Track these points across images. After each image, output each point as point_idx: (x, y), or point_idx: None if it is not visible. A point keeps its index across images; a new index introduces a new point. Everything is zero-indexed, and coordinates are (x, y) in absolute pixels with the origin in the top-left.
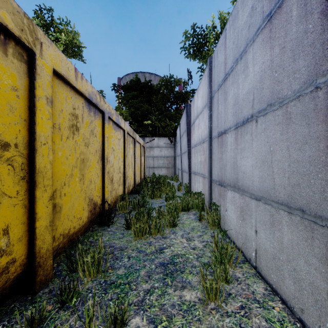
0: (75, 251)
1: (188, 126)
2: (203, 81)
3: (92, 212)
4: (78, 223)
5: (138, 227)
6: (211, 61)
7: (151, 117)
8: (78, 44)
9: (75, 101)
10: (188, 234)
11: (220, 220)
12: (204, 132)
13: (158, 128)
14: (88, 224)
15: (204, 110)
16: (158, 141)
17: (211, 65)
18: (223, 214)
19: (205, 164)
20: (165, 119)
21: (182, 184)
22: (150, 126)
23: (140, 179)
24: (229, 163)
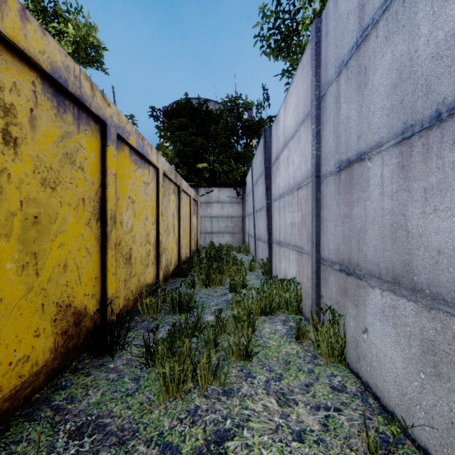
0: (2, 448)
1: (267, 165)
2: (298, 77)
3: (69, 333)
4: (15, 374)
5: (167, 373)
6: (320, 28)
7: (209, 158)
8: (96, 45)
9: (1, 68)
10: (280, 382)
11: (344, 345)
12: (301, 170)
13: (219, 174)
14: (59, 360)
15: (300, 130)
16: (219, 193)
17: (320, 35)
18: (355, 336)
19: (304, 227)
20: (229, 160)
21: (255, 259)
22: (206, 171)
23: (190, 252)
24: (377, 226)
